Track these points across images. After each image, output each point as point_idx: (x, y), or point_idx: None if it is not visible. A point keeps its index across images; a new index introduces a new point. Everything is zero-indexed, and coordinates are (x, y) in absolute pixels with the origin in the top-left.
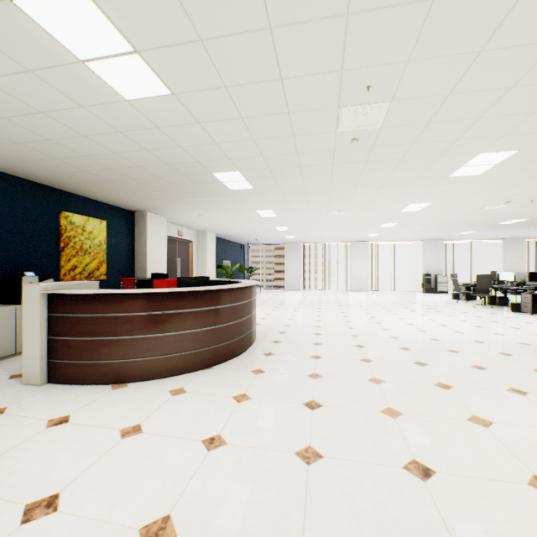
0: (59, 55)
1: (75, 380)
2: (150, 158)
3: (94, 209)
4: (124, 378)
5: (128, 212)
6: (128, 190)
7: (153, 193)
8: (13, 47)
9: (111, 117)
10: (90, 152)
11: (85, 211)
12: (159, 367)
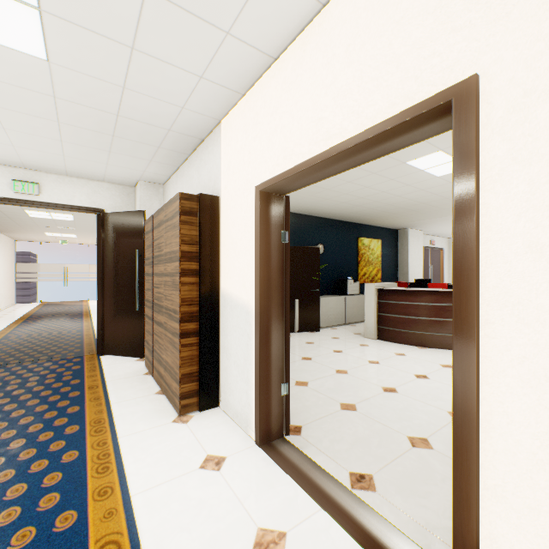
0: (412, 171)
1: (393, 340)
2: (434, 197)
3: (373, 232)
4: (424, 344)
5: (393, 231)
6: (403, 217)
7: (422, 216)
8: (392, 174)
9: (421, 185)
10: (394, 202)
11: (369, 235)
12: (448, 342)
